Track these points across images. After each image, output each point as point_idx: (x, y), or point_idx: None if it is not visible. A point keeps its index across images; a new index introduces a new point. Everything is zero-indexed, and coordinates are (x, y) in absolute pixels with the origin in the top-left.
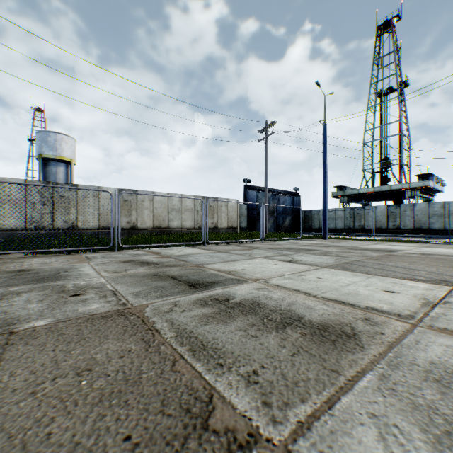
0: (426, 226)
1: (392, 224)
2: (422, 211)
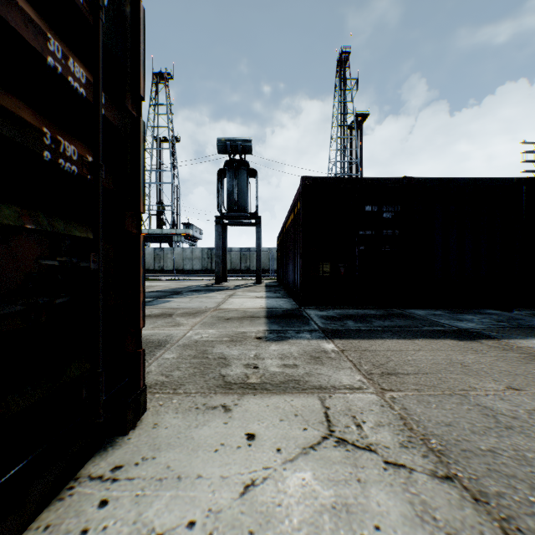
0: (182, 267)
1: (158, 265)
2: (180, 255)
